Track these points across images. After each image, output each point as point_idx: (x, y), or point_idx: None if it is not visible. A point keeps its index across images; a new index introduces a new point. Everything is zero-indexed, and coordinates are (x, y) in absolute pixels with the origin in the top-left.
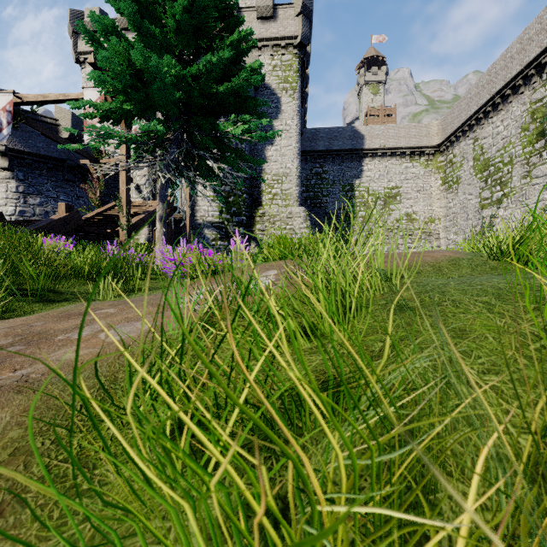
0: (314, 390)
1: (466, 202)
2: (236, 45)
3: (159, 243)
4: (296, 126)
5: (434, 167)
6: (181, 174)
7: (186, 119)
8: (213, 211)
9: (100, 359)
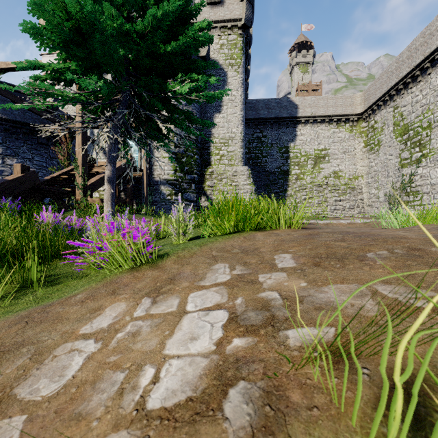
0: None
1: (386, 161)
2: (184, 5)
3: (107, 204)
4: (240, 96)
5: (358, 131)
6: (130, 135)
7: (135, 81)
8: (168, 170)
9: None
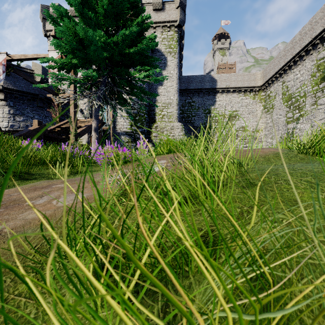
0: (207, 258)
1: (277, 119)
2: (140, 24)
3: (94, 144)
4: (176, 74)
5: (258, 98)
6: (107, 102)
7: (110, 69)
8: (126, 125)
9: (51, 218)
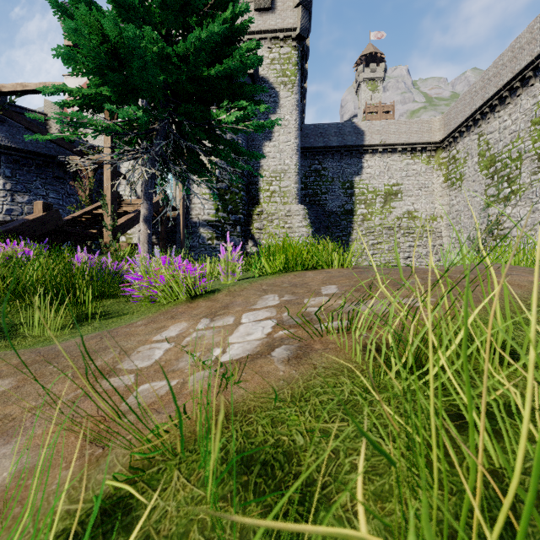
0: None
1: (470, 199)
2: (229, 23)
3: (143, 246)
4: (294, 121)
5: (436, 163)
6: (168, 169)
7: (174, 107)
8: (208, 209)
9: None
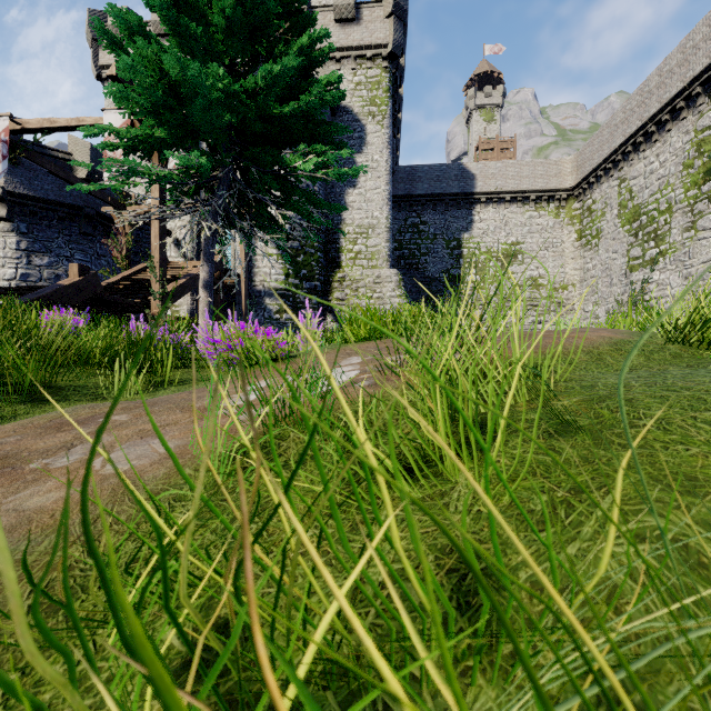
0: None
1: (609, 262)
2: (306, 51)
3: (203, 317)
4: (385, 162)
5: (567, 216)
6: (233, 225)
7: (240, 150)
8: (276, 274)
9: None
